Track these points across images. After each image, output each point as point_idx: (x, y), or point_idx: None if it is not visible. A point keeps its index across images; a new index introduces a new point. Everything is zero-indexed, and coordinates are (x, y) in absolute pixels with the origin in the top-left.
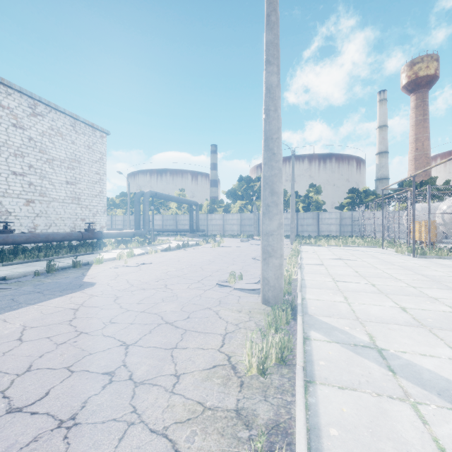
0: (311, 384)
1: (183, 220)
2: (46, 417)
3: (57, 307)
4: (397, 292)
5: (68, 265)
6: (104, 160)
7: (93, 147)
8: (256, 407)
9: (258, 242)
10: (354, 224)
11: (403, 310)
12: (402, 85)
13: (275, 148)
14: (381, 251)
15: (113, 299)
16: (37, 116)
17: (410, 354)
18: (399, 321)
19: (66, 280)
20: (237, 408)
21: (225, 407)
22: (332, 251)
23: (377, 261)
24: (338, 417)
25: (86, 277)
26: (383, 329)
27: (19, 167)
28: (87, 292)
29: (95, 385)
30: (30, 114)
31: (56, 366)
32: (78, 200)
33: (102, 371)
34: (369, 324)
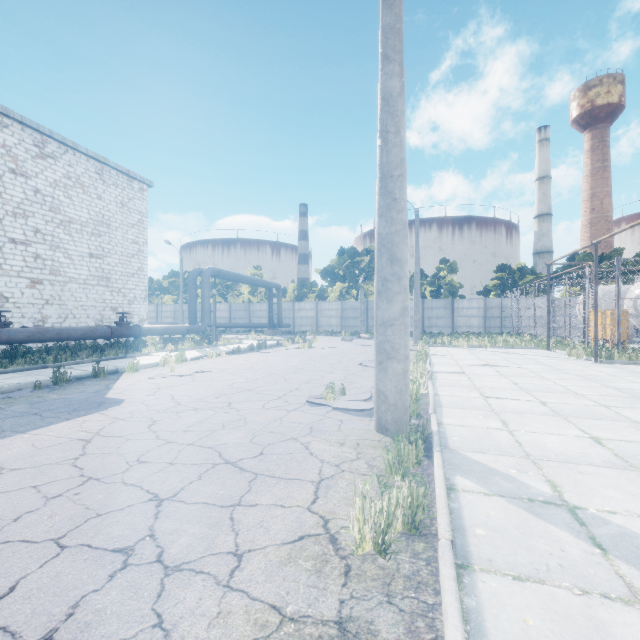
0: (465, 571)
1: (260, 311)
2: (2, 635)
3: (59, 437)
4: (582, 413)
5: (86, 374)
6: (145, 224)
7: (129, 205)
8: (373, 617)
9: (366, 342)
10: (505, 317)
11: (597, 442)
12: (572, 118)
13: (396, 191)
14: (546, 354)
15: (147, 424)
16: (46, 159)
17: (623, 515)
18: (594, 460)
19: (80, 396)
20: (340, 618)
21: (319, 617)
22: (476, 353)
23: (543, 368)
24: (521, 636)
25: (111, 392)
26: (570, 473)
27: (20, 231)
28: (109, 413)
29: (98, 572)
30: (37, 156)
31: (37, 538)
32: (106, 280)
33: (112, 546)
34: (548, 465)
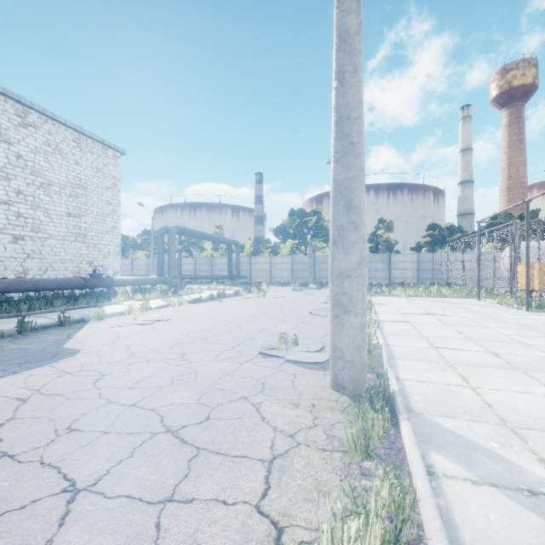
0: None
1: (221, 264)
2: None
3: None
4: (540, 366)
5: (52, 323)
6: (119, 187)
7: (104, 170)
8: None
9: (314, 291)
10: (436, 269)
11: None
12: (491, 97)
13: (353, 134)
14: (478, 303)
15: (94, 379)
16: (27, 128)
17: None
18: None
19: (38, 346)
20: None
21: None
22: (414, 302)
23: (481, 317)
24: None
25: (70, 341)
26: None
27: (3, 192)
28: (59, 365)
29: None
30: (19, 125)
31: None
32: (83, 237)
33: None
34: (531, 435)
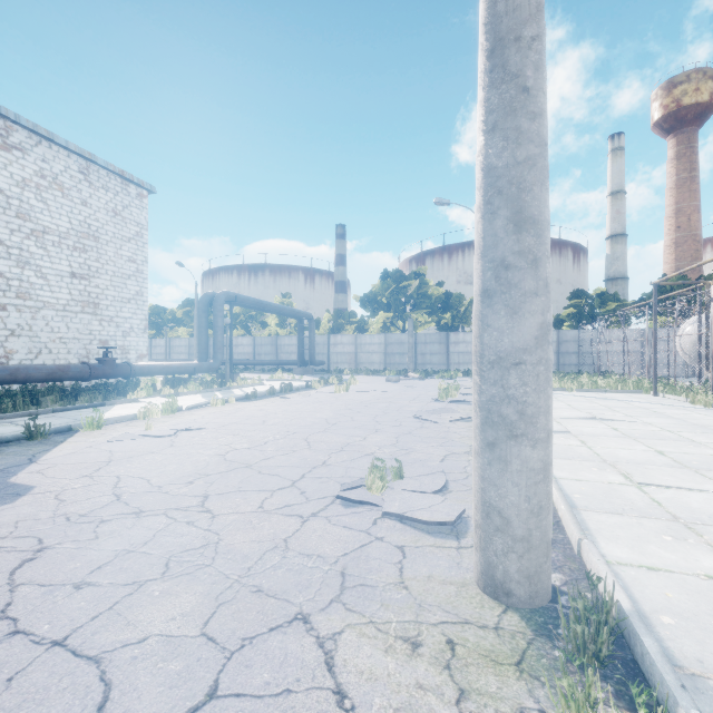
0: None
1: (289, 346)
2: None
3: None
4: None
5: (16, 435)
6: (145, 238)
7: (124, 214)
8: None
9: (417, 383)
10: (583, 352)
11: None
12: (653, 121)
13: (527, 71)
14: (658, 401)
15: (18, 559)
16: (11, 151)
17: None
18: None
19: None
20: None
21: None
22: (564, 400)
23: (676, 424)
24: None
25: (27, 469)
26: None
27: None
28: None
29: None
30: None
31: None
32: (93, 307)
33: None
34: None
